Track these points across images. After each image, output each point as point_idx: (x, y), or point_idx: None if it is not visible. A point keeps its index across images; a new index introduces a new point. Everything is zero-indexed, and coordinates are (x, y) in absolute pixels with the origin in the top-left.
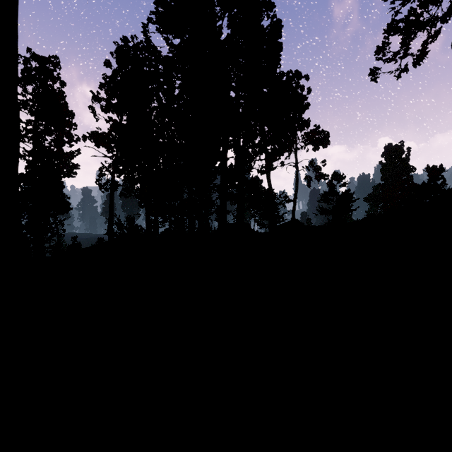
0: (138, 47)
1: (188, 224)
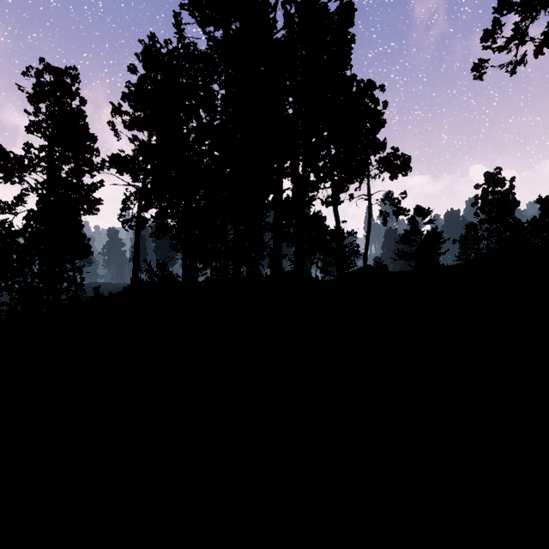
0: (172, 54)
1: (234, 271)
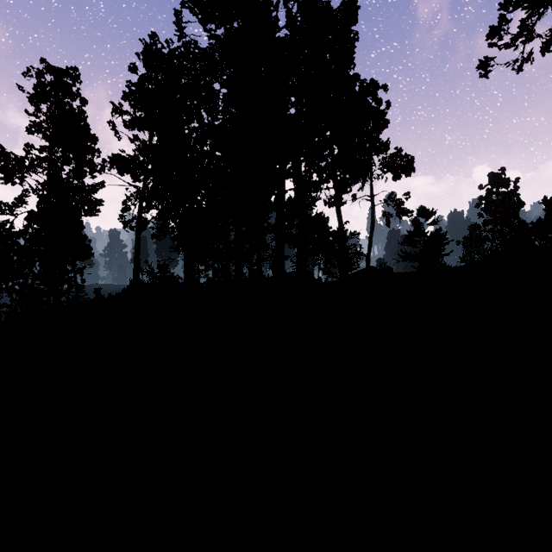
0: (174, 54)
1: (235, 273)
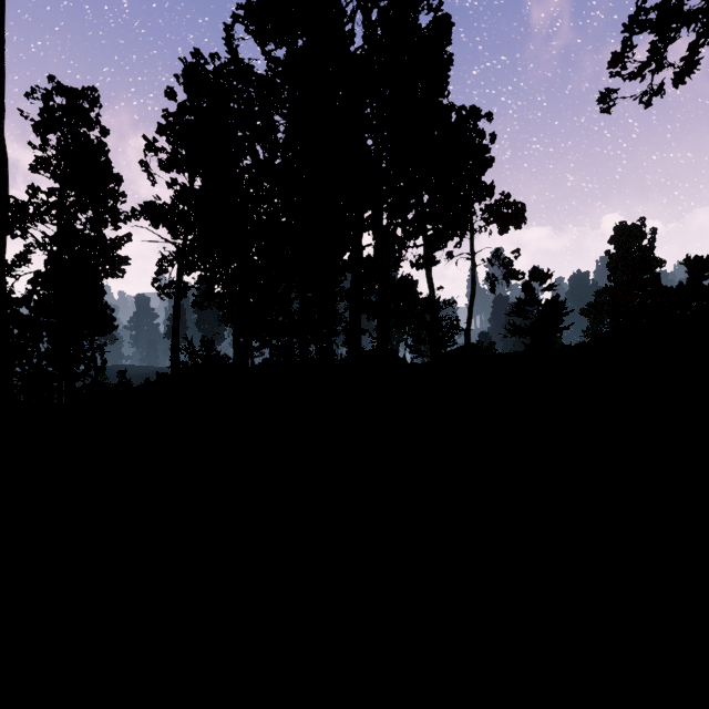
0: (221, 72)
1: (300, 351)
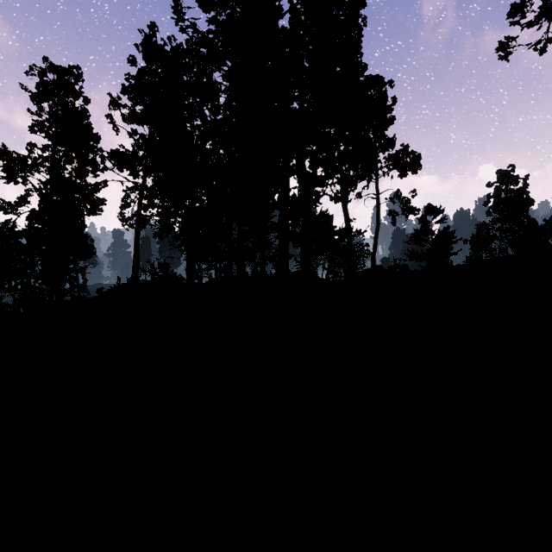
0: (176, 51)
1: (238, 271)
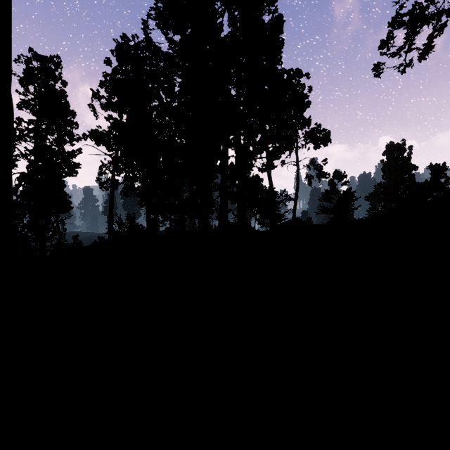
0: (138, 46)
1: (189, 223)
